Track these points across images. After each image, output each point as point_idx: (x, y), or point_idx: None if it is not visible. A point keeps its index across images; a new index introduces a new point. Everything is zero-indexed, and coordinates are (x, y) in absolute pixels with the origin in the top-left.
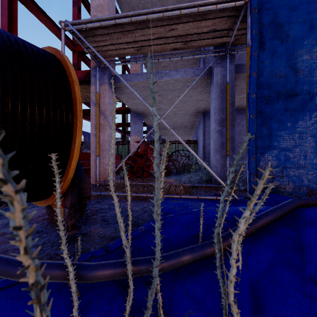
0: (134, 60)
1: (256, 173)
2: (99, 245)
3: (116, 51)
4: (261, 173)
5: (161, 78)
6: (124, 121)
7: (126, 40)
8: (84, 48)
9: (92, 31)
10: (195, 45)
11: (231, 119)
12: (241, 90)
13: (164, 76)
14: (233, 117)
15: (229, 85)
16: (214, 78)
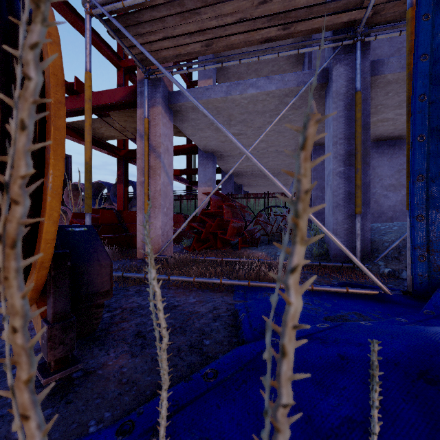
0: (203, 75)
1: (429, 246)
2: (111, 412)
3: (173, 50)
4: (439, 247)
5: (244, 92)
6: (189, 166)
7: (188, 29)
8: (125, 48)
9: (134, 16)
10: (301, 29)
11: (363, 153)
12: (375, 108)
13: (248, 88)
14: (367, 148)
15: (361, 95)
16: (334, 84)
